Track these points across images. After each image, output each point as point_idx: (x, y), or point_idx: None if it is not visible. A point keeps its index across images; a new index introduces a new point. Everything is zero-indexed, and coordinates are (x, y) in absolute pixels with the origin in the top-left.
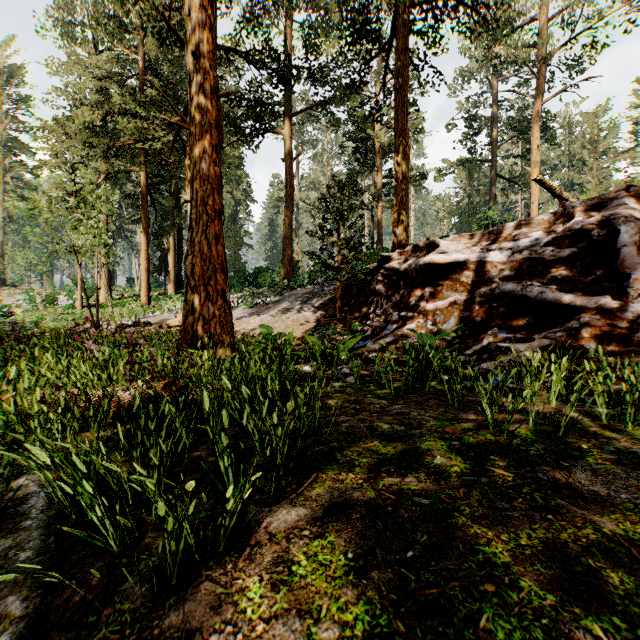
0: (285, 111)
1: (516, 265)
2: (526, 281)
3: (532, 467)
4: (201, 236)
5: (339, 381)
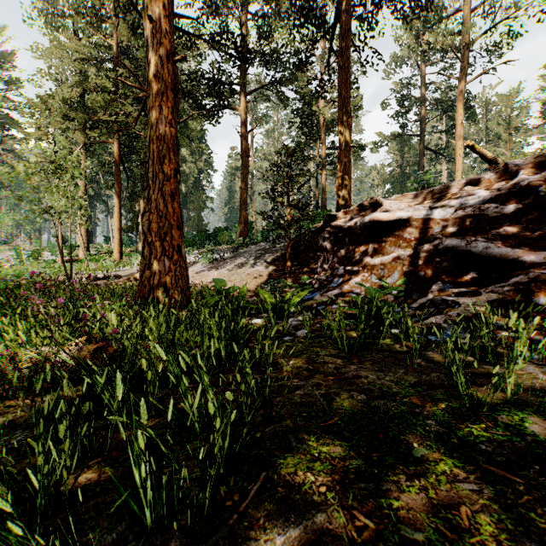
0: (241, 90)
1: (459, 222)
2: (470, 237)
3: (540, 465)
4: (157, 194)
5: (290, 335)
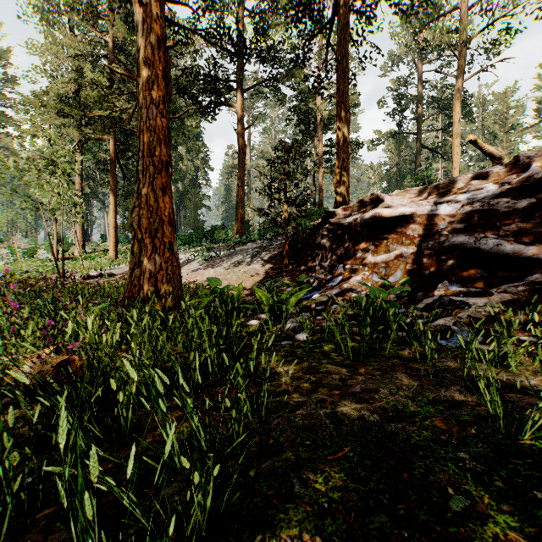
0: (238, 87)
1: (466, 217)
2: (479, 233)
3: None
4: (148, 188)
5: (288, 339)
